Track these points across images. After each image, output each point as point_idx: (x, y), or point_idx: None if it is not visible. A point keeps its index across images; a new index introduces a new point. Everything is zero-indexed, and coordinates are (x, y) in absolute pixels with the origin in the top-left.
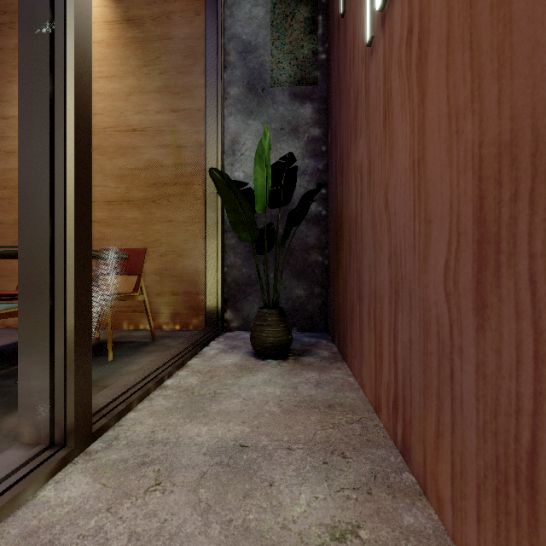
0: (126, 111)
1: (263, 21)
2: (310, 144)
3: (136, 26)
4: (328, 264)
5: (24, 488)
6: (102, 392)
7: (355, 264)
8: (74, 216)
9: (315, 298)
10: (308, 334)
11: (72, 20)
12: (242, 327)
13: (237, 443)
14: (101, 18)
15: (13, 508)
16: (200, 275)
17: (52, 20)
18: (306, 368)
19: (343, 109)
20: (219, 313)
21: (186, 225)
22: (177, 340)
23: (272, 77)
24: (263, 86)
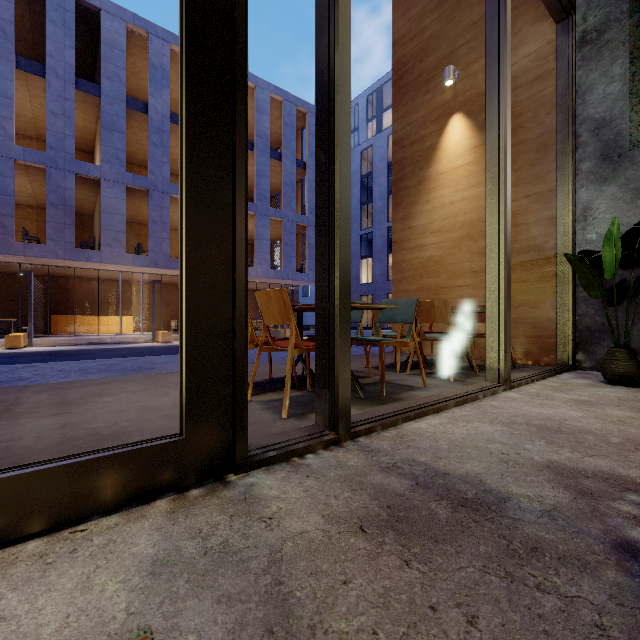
0: None
1: (619, 94)
2: None
3: None
4: None
5: (498, 389)
6: None
7: None
8: (507, 300)
9: None
10: None
11: (506, 227)
12: (595, 368)
13: (585, 400)
14: (469, 147)
15: (497, 393)
16: (551, 322)
17: (498, 229)
18: None
19: None
20: (570, 354)
21: (537, 283)
22: (532, 369)
23: (630, 141)
24: (619, 153)
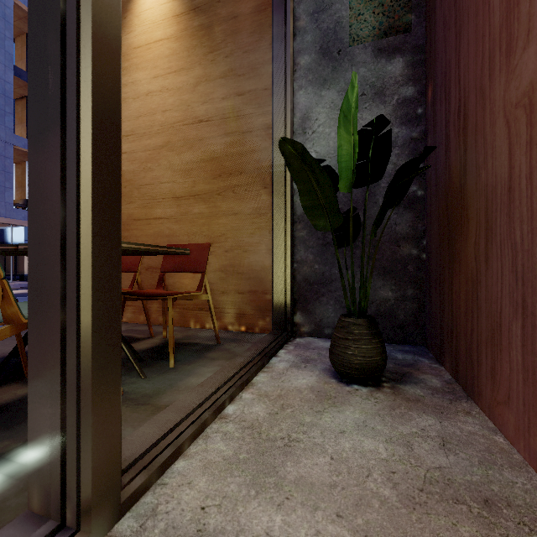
0: (193, 103)
1: None
2: (401, 108)
3: (202, 12)
4: (426, 258)
5: None
6: (150, 421)
7: (506, 257)
8: (91, 189)
9: (407, 301)
10: (399, 348)
11: None
12: (314, 332)
13: None
14: (170, 13)
15: None
16: (267, 272)
17: None
18: (414, 406)
19: (467, 35)
20: (288, 315)
21: (252, 217)
22: (241, 345)
23: (350, 34)
24: (339, 47)
